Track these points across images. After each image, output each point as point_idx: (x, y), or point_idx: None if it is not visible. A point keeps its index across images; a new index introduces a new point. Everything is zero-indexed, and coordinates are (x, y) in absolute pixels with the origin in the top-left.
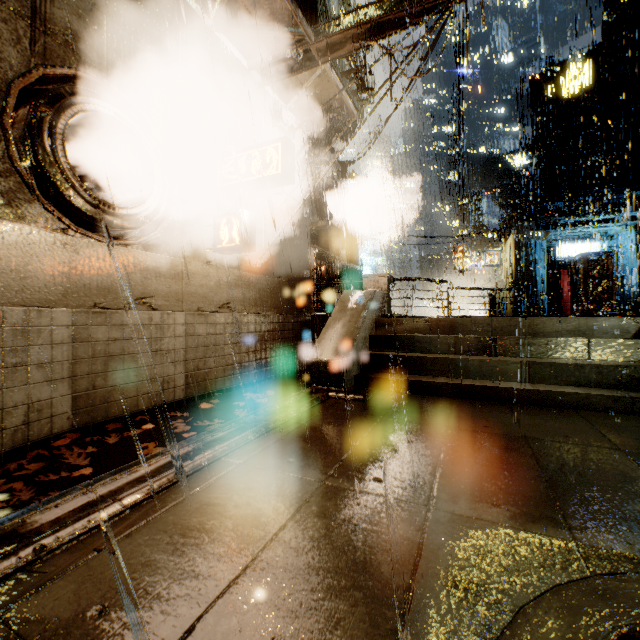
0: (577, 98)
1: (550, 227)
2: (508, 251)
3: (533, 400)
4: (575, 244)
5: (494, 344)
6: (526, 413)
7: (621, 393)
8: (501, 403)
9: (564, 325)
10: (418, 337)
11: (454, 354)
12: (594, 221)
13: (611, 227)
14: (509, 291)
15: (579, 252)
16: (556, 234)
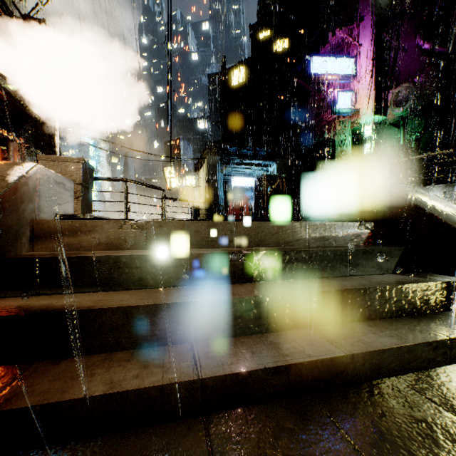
0: (238, 87)
1: (228, 163)
2: (201, 177)
3: (345, 376)
4: (240, 177)
5: (249, 263)
6: (392, 454)
7: (424, 329)
8: (302, 401)
9: (312, 231)
10: (122, 258)
11: (189, 285)
12: (251, 164)
13: (257, 170)
14: (202, 206)
15: (242, 183)
16: (229, 170)
